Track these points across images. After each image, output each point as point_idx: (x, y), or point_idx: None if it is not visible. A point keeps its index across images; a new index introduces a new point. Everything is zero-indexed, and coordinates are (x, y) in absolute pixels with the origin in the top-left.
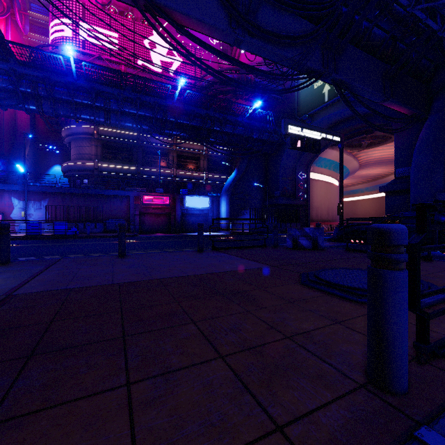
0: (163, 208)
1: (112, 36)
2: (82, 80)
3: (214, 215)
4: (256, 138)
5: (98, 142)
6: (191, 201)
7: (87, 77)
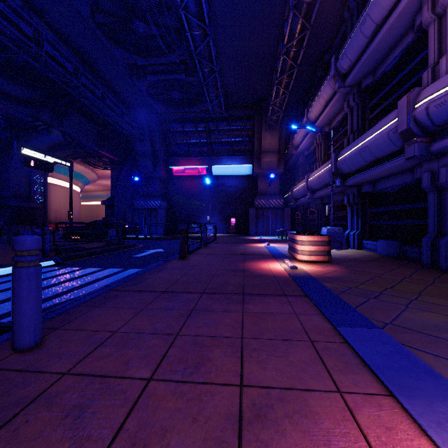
0: None
1: None
2: None
3: None
4: None
5: None
6: None
7: None
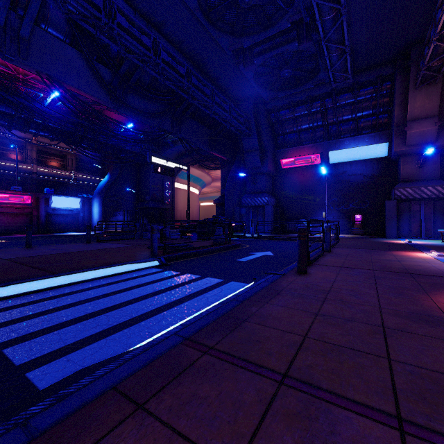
0: (22, 207)
1: None
2: None
3: (85, 216)
4: (129, 150)
5: None
6: (59, 202)
7: None
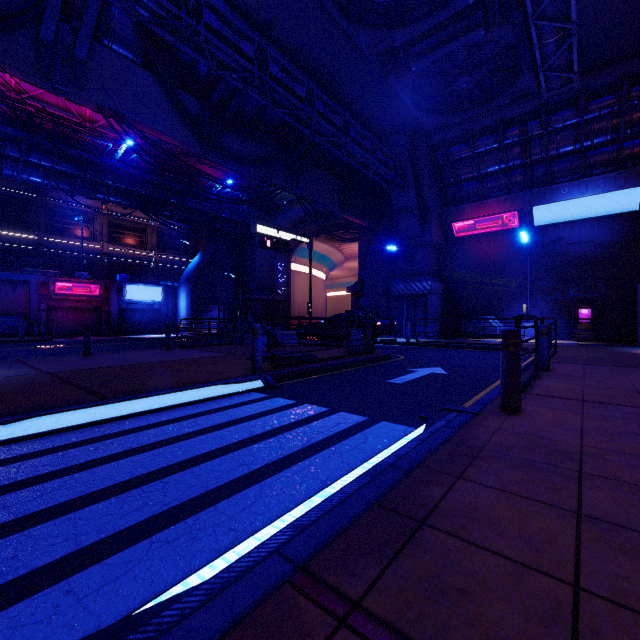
0: (88, 300)
1: None
2: None
3: (169, 312)
4: (227, 218)
5: None
6: (135, 292)
7: None
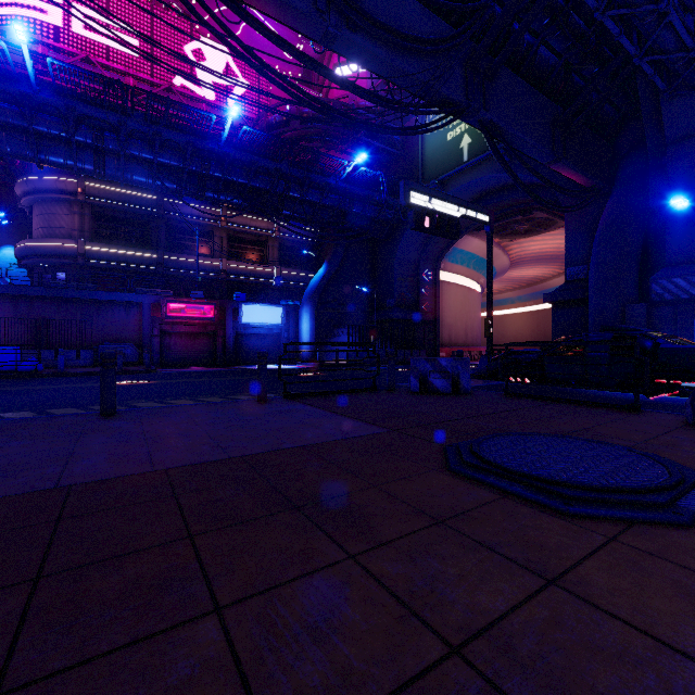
0: (202, 324)
1: (112, 25)
2: (48, 92)
3: (290, 337)
4: (359, 214)
5: (85, 207)
6: (252, 314)
7: (59, 88)
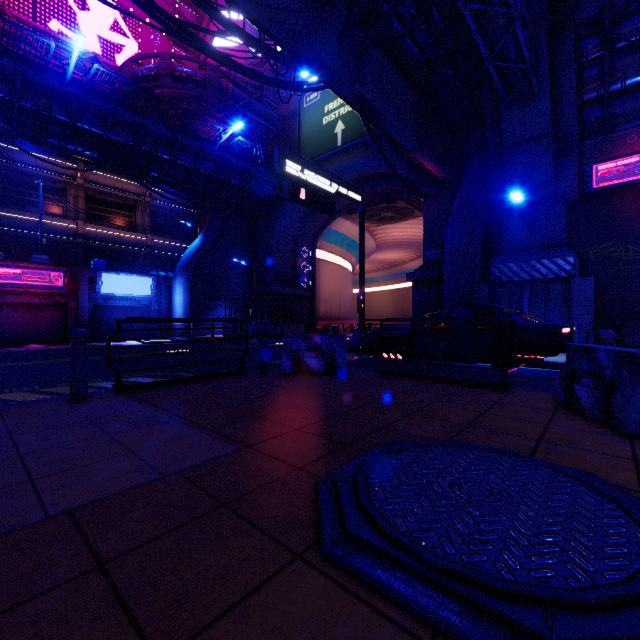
0: (47, 293)
1: None
2: None
3: (162, 310)
4: (237, 186)
5: None
6: (114, 284)
7: None
